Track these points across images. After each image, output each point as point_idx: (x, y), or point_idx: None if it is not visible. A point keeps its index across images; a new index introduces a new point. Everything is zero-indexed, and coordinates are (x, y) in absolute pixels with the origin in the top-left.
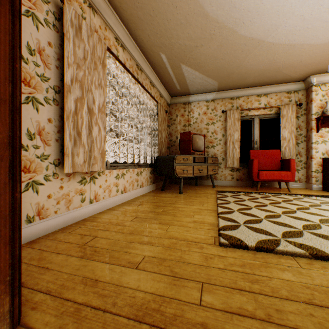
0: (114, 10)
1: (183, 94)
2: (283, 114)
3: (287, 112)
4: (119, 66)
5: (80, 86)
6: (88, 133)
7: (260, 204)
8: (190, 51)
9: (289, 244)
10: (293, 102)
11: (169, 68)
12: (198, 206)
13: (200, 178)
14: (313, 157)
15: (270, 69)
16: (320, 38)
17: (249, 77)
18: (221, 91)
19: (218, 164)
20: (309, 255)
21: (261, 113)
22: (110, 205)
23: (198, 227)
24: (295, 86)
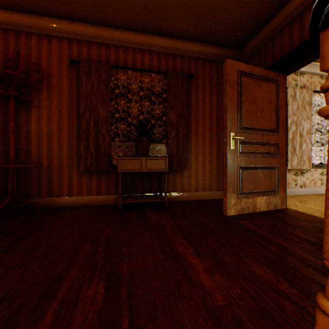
0: (318, 62)
1: None
2: None
3: None
4: (323, 94)
5: (294, 124)
6: (299, 148)
7: None
8: None
9: None
10: None
11: None
12: None
13: None
14: None
15: None
16: None
17: None
18: None
19: None
20: None
21: None
22: (315, 192)
23: None
24: None
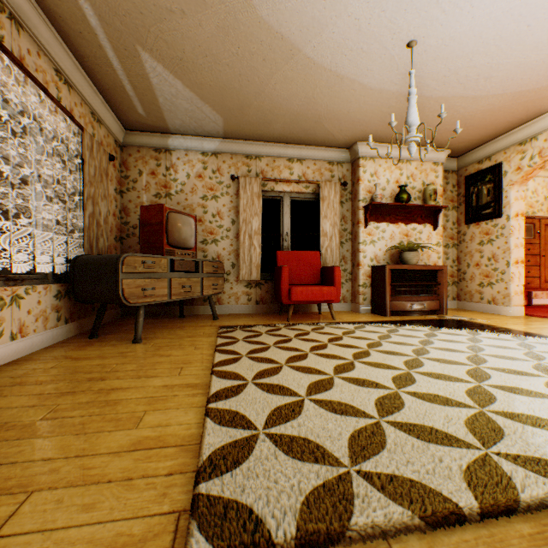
0: None
1: (154, 128)
2: (324, 196)
3: (329, 194)
4: None
5: None
6: None
7: (297, 354)
8: (158, 19)
9: (372, 488)
10: (337, 179)
11: (109, 48)
12: (167, 379)
13: (191, 302)
14: (361, 264)
15: (308, 114)
16: (376, 78)
17: (277, 123)
18: (230, 139)
19: (225, 274)
20: (421, 521)
21: (295, 190)
22: None
23: (137, 475)
24: (339, 154)
